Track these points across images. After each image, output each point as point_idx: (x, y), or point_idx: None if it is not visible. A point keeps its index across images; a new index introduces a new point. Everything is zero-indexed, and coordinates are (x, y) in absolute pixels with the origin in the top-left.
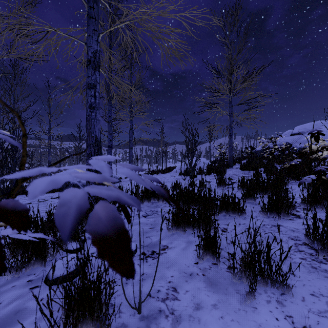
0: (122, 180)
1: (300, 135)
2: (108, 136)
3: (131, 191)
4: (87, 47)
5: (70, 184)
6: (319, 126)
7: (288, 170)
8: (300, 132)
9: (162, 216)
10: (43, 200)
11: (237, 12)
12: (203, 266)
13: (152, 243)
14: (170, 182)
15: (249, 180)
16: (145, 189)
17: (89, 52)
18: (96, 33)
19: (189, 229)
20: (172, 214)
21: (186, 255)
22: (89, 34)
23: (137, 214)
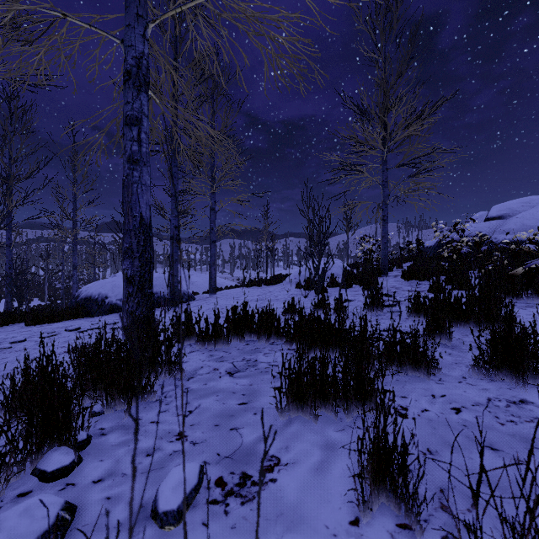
0: (197, 296)
1: (502, 220)
2: (171, 220)
3: (206, 320)
4: (124, 48)
5: (106, 305)
6: (533, 204)
7: (527, 279)
8: (501, 215)
9: (264, 433)
10: (50, 335)
11: (395, 5)
12: (375, 534)
13: (243, 449)
14: (280, 301)
15: (436, 300)
16: (233, 317)
17: (128, 56)
18: (141, 21)
19: (326, 409)
20: (288, 376)
21: (325, 491)
22: (128, 22)
23: (215, 369)
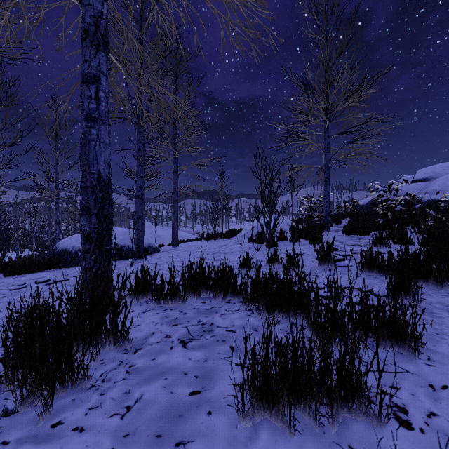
0: (162, 248)
1: (427, 182)
2: (137, 181)
3: (162, 278)
4: (83, 8)
5: (79, 257)
6: None
7: None
8: (426, 177)
9: None
10: (18, 287)
11: None
12: None
13: None
14: (235, 254)
15: (401, 258)
16: (190, 273)
17: (86, 15)
18: None
19: (300, 408)
20: (252, 369)
21: None
22: None
23: (167, 337)
